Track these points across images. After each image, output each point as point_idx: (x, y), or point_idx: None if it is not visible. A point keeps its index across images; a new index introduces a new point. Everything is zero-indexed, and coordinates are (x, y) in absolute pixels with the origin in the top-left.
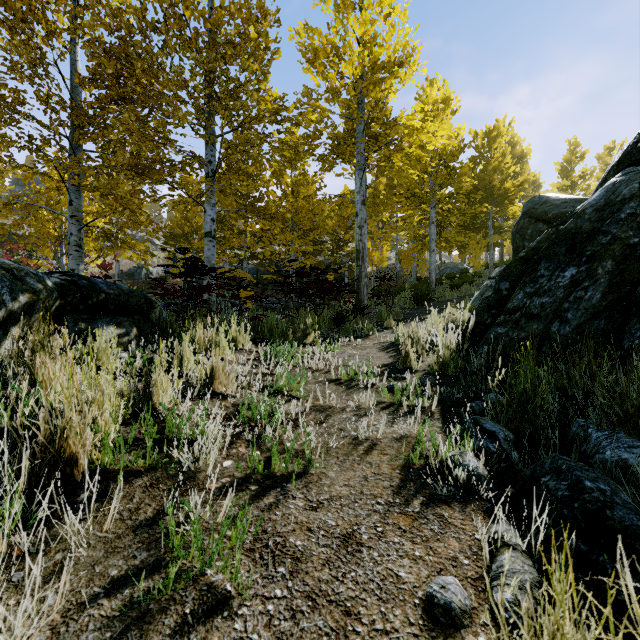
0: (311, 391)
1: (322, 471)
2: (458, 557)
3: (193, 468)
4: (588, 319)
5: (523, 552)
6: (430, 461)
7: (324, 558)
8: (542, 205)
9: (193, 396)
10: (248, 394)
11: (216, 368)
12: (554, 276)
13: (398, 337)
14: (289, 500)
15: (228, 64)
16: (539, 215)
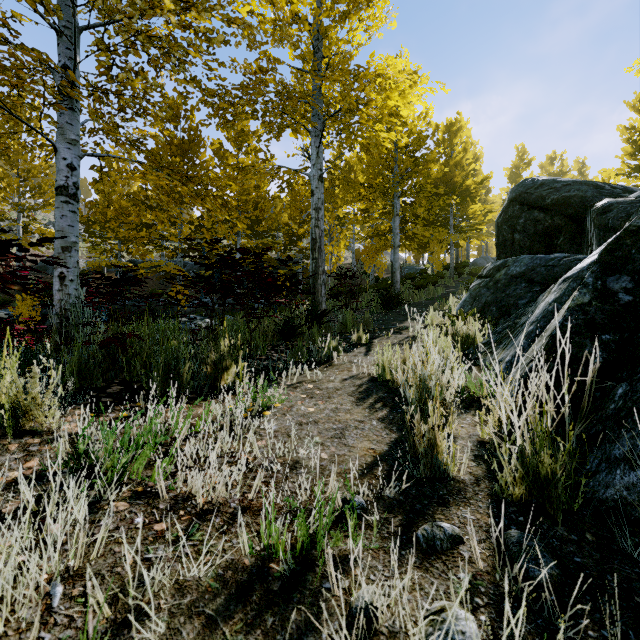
0: None
1: None
2: None
3: None
4: None
5: None
6: None
7: None
8: (538, 188)
9: None
10: None
11: None
12: None
13: (383, 369)
14: None
15: None
16: (534, 201)
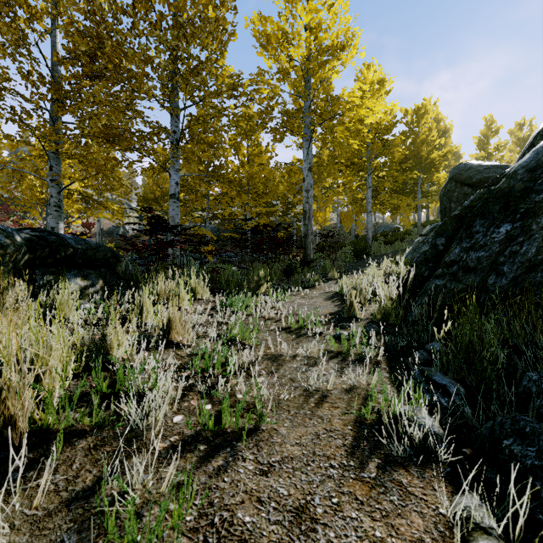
0: (263, 339)
1: (273, 427)
2: (424, 539)
3: (141, 425)
4: (524, 272)
5: (499, 538)
6: (383, 418)
7: (275, 540)
8: (467, 171)
9: (150, 346)
10: (203, 344)
11: (173, 319)
12: (489, 232)
13: (342, 287)
14: (239, 462)
15: (190, 44)
16: (464, 180)
